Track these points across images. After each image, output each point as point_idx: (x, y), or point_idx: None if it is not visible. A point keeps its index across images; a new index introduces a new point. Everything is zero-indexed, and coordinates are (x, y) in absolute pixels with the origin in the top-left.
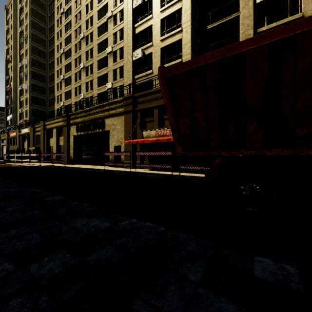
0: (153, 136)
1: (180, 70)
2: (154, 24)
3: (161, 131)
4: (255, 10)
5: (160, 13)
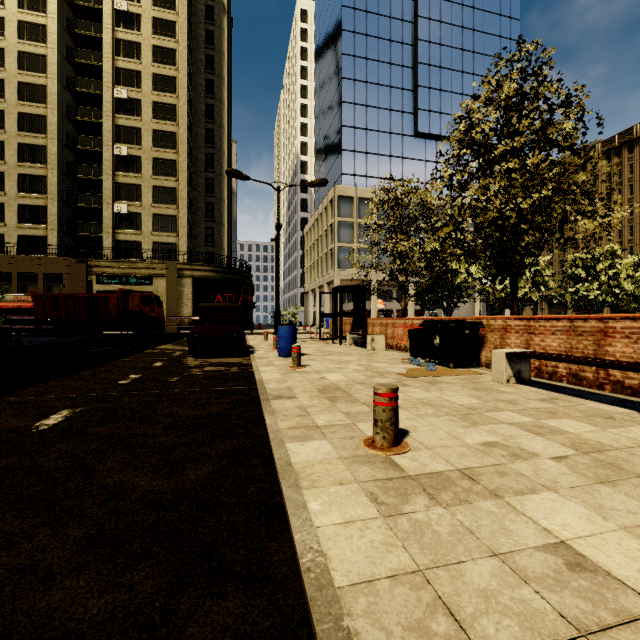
0: (11, 300)
1: (40, 295)
2: (8, 174)
3: (21, 296)
4: (114, 215)
5: (18, 167)
